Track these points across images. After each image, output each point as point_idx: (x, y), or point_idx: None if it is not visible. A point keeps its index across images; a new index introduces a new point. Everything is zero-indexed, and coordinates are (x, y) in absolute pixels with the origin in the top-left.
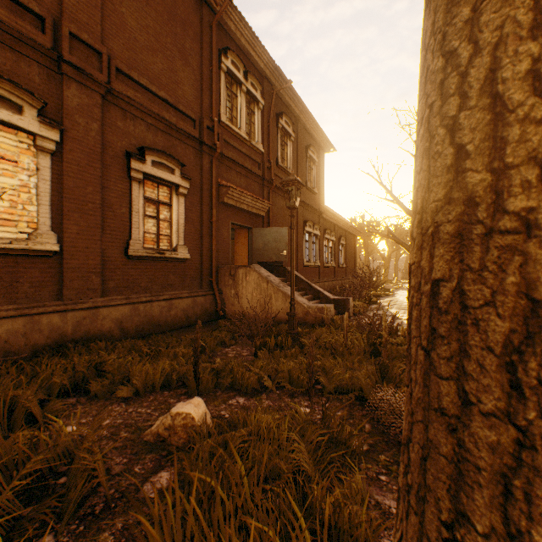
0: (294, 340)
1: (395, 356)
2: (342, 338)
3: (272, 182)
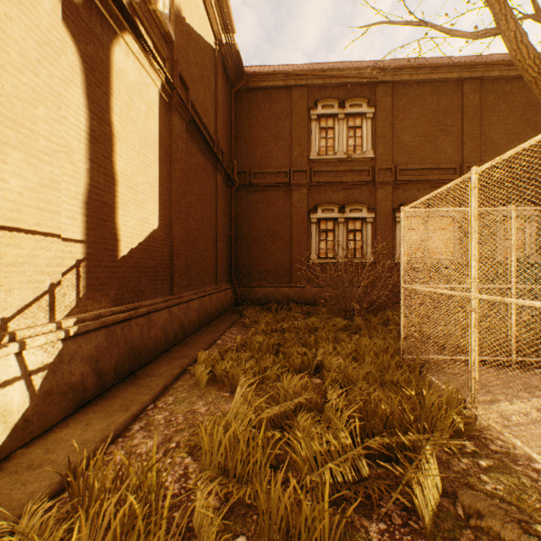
0: None
1: None
2: None
3: None
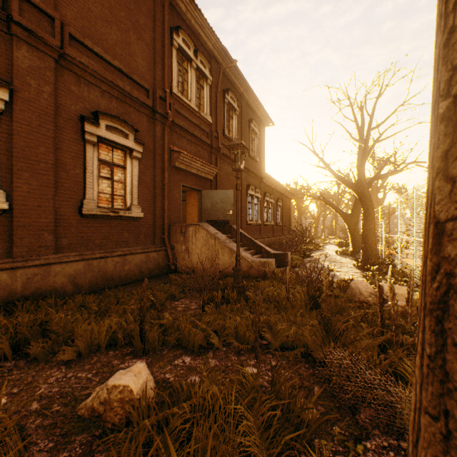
0: (239, 293)
1: (333, 308)
2: (285, 291)
3: (219, 150)
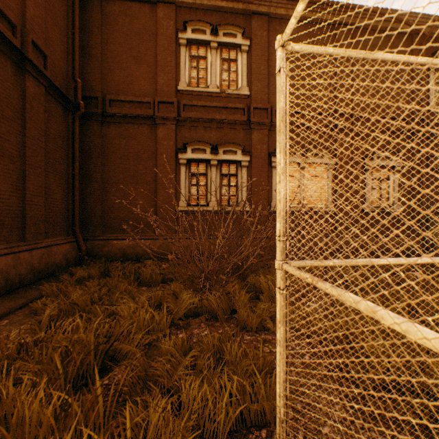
0: None
1: None
2: None
3: None
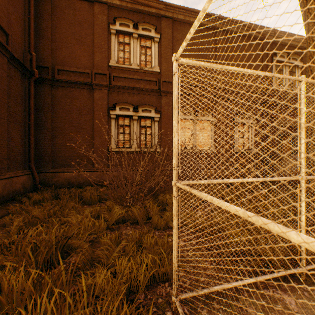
0: None
1: None
2: None
3: None
